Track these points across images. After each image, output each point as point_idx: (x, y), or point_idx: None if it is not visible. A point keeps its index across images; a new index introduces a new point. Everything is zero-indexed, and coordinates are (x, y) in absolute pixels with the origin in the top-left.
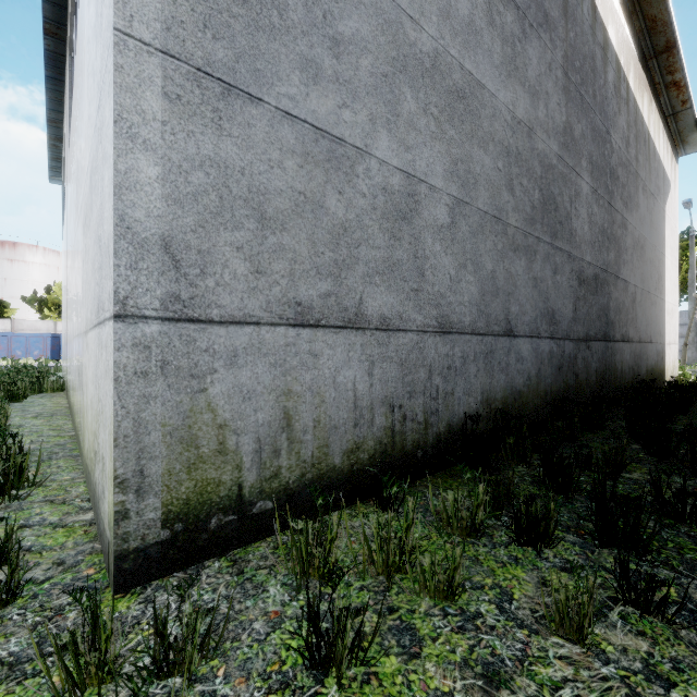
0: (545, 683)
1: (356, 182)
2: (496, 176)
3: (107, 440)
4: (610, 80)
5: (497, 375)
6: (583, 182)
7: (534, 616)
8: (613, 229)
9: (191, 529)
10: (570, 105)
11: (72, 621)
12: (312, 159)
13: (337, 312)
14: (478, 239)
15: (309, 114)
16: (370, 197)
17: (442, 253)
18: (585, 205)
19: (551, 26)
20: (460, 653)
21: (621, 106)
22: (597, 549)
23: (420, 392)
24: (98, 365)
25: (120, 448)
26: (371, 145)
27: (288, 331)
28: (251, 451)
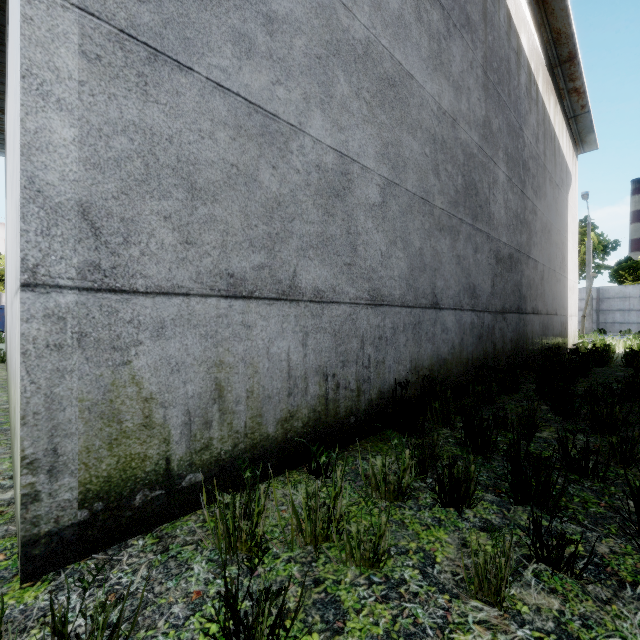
0: None
1: (290, 158)
2: (423, 161)
3: (18, 417)
4: (522, 82)
5: (424, 344)
6: (500, 171)
7: (455, 580)
8: (525, 214)
9: (112, 508)
10: (488, 101)
11: None
12: (244, 132)
13: (270, 284)
14: (407, 218)
15: (242, 88)
16: (304, 173)
17: (374, 230)
18: (501, 191)
19: (472, 28)
20: (383, 625)
21: (532, 106)
22: (512, 507)
23: (353, 361)
24: (15, 337)
25: (29, 426)
26: (305, 123)
27: (219, 302)
28: (179, 424)
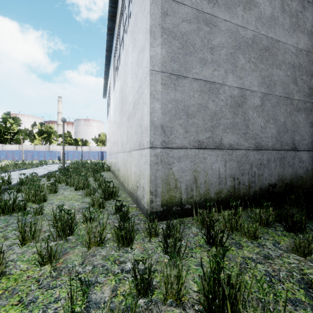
0: (285, 262)
1: (219, 96)
2: (286, 79)
3: (146, 181)
4: None
5: (286, 168)
6: None
7: (287, 249)
8: None
9: (168, 209)
10: None
11: (142, 226)
12: (203, 92)
13: (212, 143)
14: (276, 108)
15: (202, 77)
16: (225, 100)
17: (257, 117)
18: None
19: None
20: (256, 251)
21: None
22: None
23: (246, 173)
24: (140, 161)
25: (151, 183)
26: (225, 81)
27: (195, 150)
28: (184, 188)
